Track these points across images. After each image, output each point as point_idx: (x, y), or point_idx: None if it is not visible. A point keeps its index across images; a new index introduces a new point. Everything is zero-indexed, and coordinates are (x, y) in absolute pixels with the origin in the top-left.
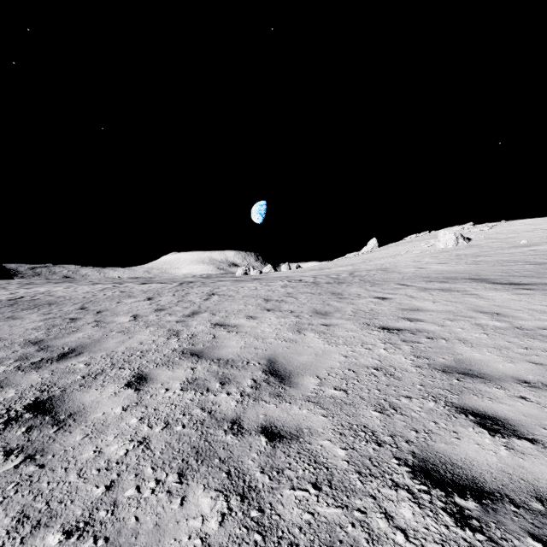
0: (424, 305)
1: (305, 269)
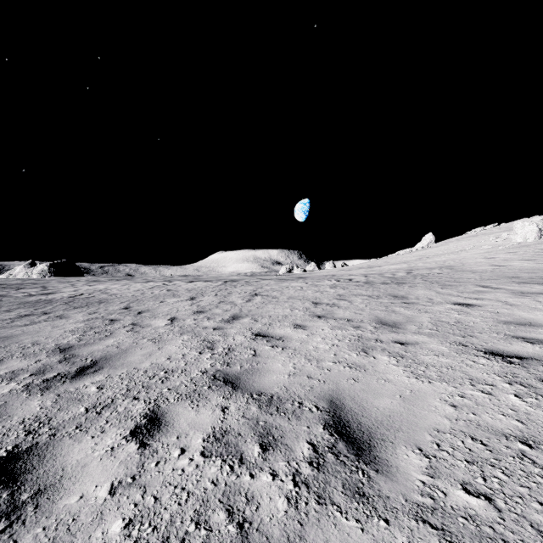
0: (536, 317)
1: (352, 267)
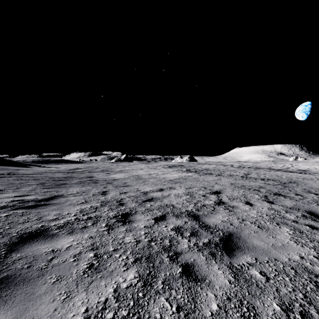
0: None
1: None
